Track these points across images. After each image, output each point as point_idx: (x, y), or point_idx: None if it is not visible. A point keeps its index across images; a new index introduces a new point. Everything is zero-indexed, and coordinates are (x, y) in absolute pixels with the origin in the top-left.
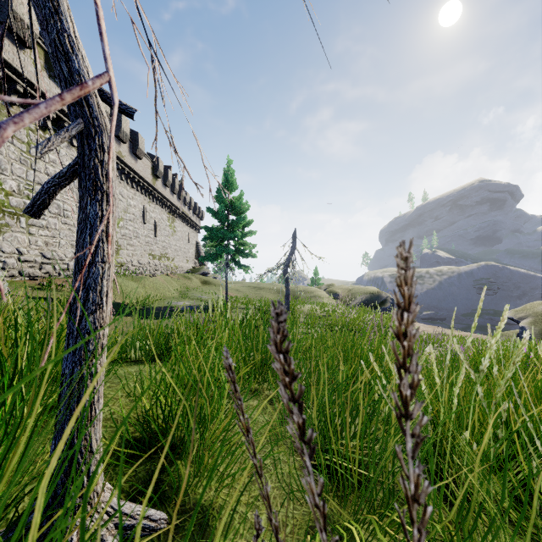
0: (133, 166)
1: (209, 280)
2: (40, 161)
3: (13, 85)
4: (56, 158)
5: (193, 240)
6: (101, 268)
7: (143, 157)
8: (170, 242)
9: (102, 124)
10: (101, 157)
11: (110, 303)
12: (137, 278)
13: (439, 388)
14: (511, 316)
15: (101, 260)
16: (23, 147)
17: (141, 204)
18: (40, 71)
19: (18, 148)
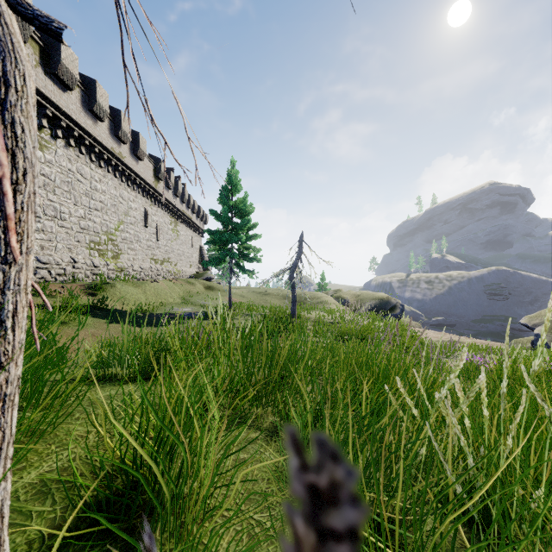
0: (134, 167)
1: (213, 286)
2: None
3: None
4: (52, 158)
5: (197, 245)
6: (1, 273)
7: (144, 159)
8: (173, 246)
9: (4, 41)
10: (1, 92)
11: (25, 327)
12: (138, 283)
13: (485, 422)
14: (525, 322)
15: (1, 259)
16: None
17: (142, 207)
18: (34, 67)
19: None
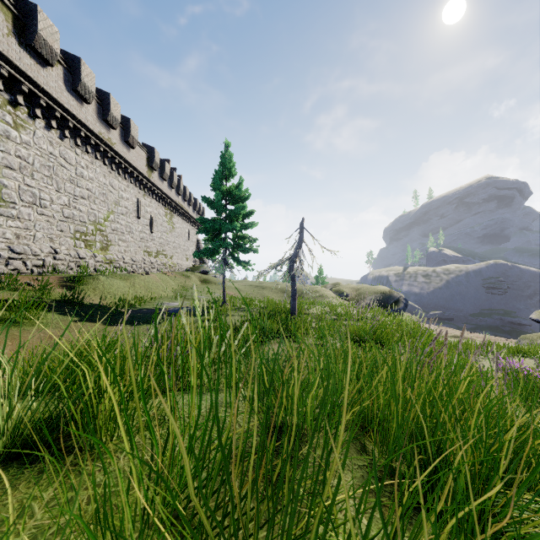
0: (125, 155)
1: (209, 279)
2: (9, 141)
3: None
4: (30, 140)
5: (193, 238)
6: None
7: (137, 147)
8: (168, 239)
9: None
10: None
11: None
12: (126, 276)
13: None
14: (536, 318)
15: None
16: None
17: (134, 197)
18: (6, 36)
19: None
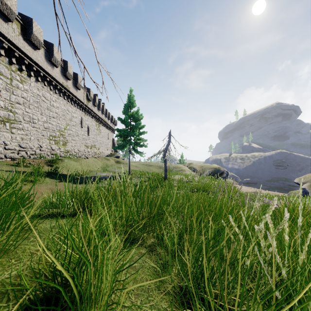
0: (75, 93)
1: (120, 161)
2: (18, 89)
3: (1, 44)
4: (28, 88)
5: (111, 137)
6: None
7: (81, 89)
8: (97, 138)
9: None
10: None
11: None
12: (77, 159)
13: (286, 244)
14: (297, 181)
15: None
16: (7, 81)
17: (79, 116)
18: (18, 36)
19: (4, 81)
